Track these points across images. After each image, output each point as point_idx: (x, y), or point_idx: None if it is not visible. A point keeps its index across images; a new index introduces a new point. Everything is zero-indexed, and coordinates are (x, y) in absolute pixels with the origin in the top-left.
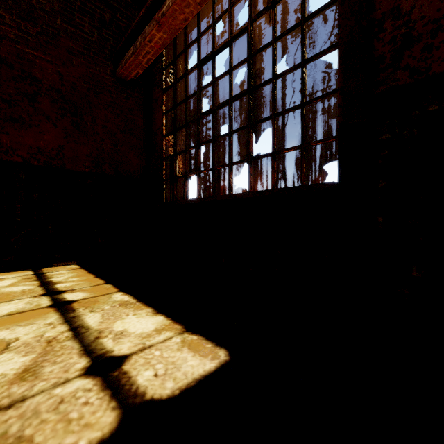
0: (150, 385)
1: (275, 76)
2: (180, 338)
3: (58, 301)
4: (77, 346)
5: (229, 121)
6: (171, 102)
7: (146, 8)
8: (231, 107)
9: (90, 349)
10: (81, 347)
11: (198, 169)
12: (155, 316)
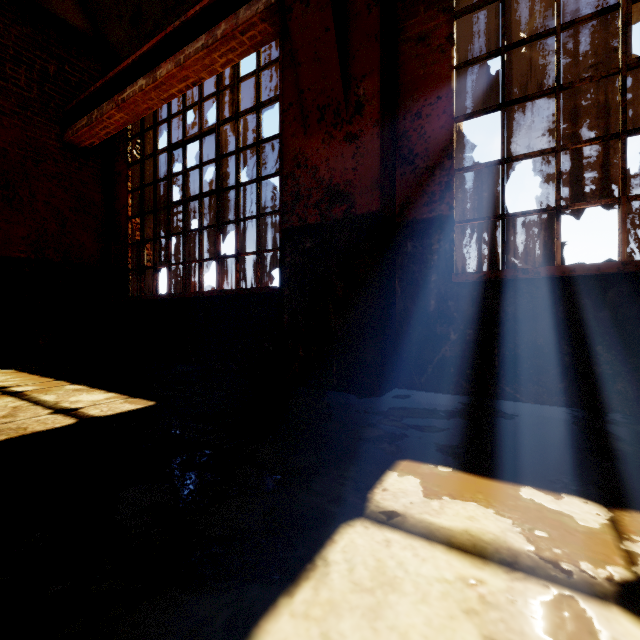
0: (97, 413)
1: (238, 185)
2: (125, 400)
3: (7, 392)
4: (40, 407)
5: (199, 216)
6: (138, 178)
7: (104, 82)
8: (201, 203)
9: (52, 407)
10: (44, 407)
11: (168, 262)
12: (107, 393)
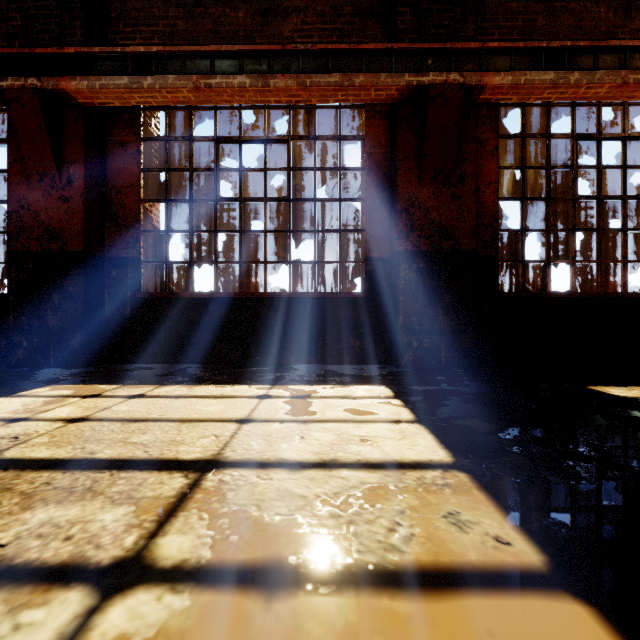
0: None
1: None
2: None
3: None
4: None
5: None
6: None
7: None
8: None
9: None
10: None
11: None
12: None
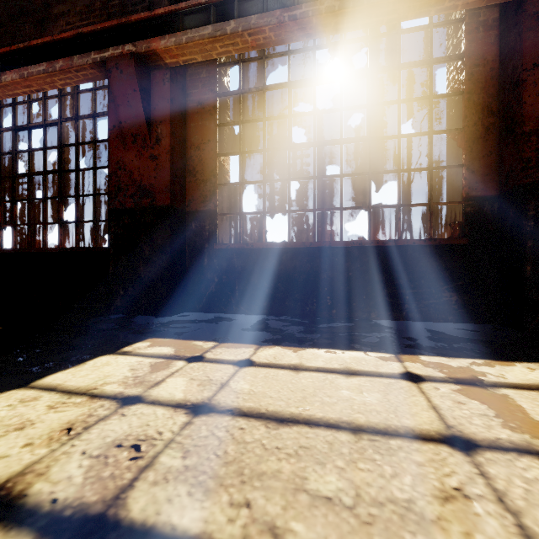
0: None
1: (78, 169)
2: None
3: None
4: None
5: (43, 189)
6: None
7: None
8: (45, 178)
9: None
10: None
11: (13, 222)
12: None
